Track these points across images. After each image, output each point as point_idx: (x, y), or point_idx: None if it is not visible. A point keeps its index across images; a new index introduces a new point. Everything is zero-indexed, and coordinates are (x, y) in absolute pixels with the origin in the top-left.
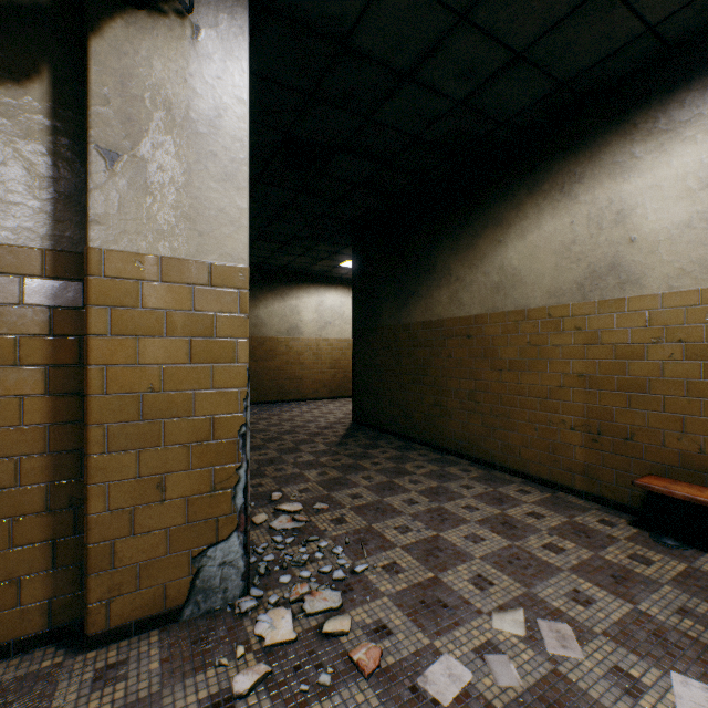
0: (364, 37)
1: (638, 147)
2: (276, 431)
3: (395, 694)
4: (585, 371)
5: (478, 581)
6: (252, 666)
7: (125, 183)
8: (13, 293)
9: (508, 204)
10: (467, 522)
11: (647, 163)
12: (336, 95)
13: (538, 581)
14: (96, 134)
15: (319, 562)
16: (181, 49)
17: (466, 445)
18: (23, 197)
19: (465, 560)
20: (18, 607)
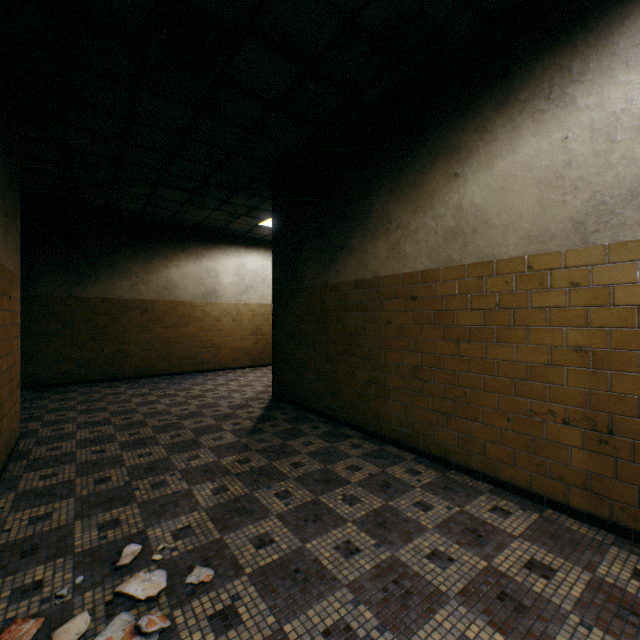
0: None
1: None
2: (176, 414)
3: None
4: (588, 343)
5: None
6: None
7: None
8: None
9: (468, 124)
10: (444, 600)
11: None
12: None
13: None
14: None
15: None
16: None
17: (410, 433)
18: None
19: None
20: None
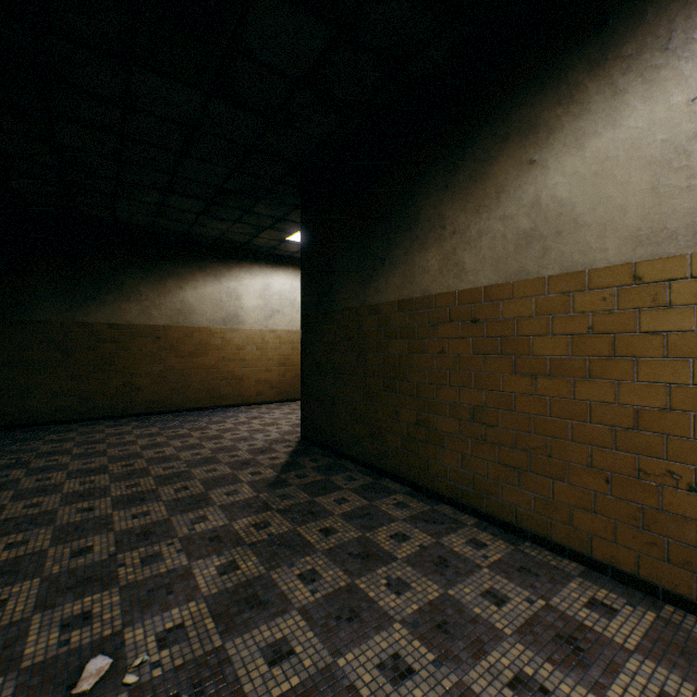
0: None
1: None
2: (186, 461)
3: None
4: None
5: None
6: None
7: None
8: None
9: (549, 95)
10: None
11: None
12: None
13: None
14: None
15: None
16: None
17: (470, 491)
18: None
19: None
20: None
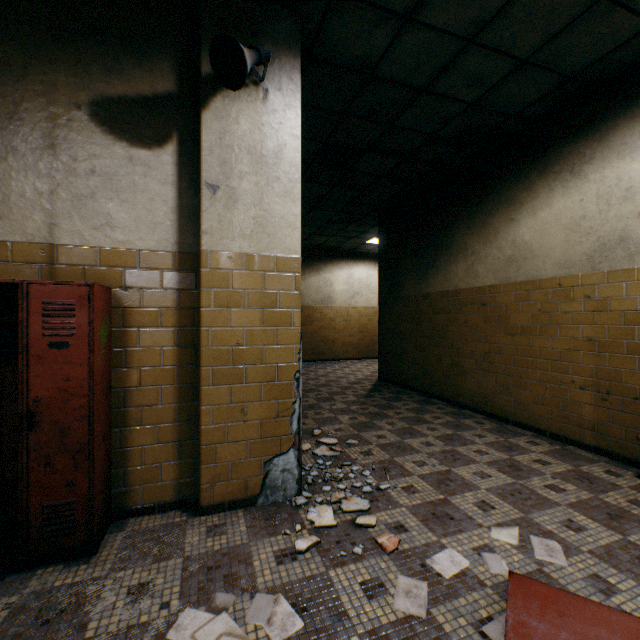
0: (387, 67)
1: None
2: (313, 384)
3: (409, 566)
4: (594, 335)
5: (481, 505)
6: (307, 536)
7: (222, 205)
8: (157, 281)
9: (520, 185)
10: (476, 463)
11: None
12: (365, 111)
13: (535, 510)
14: (205, 174)
15: (351, 480)
16: (257, 107)
17: (480, 401)
18: (163, 219)
19: (471, 489)
20: (160, 482)
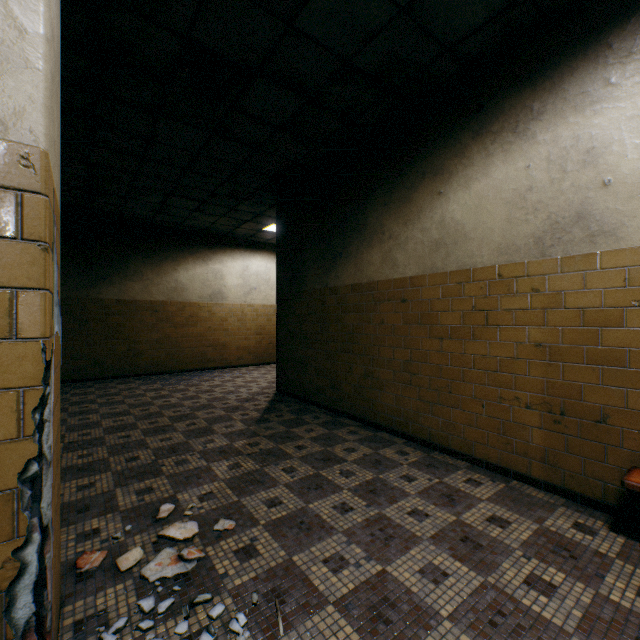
0: None
1: (615, 71)
2: (189, 407)
3: None
4: (545, 339)
5: None
6: None
7: None
8: None
9: (450, 150)
10: (418, 541)
11: (627, 89)
12: None
13: None
14: None
15: None
16: None
17: (400, 421)
18: None
19: (429, 625)
20: None
